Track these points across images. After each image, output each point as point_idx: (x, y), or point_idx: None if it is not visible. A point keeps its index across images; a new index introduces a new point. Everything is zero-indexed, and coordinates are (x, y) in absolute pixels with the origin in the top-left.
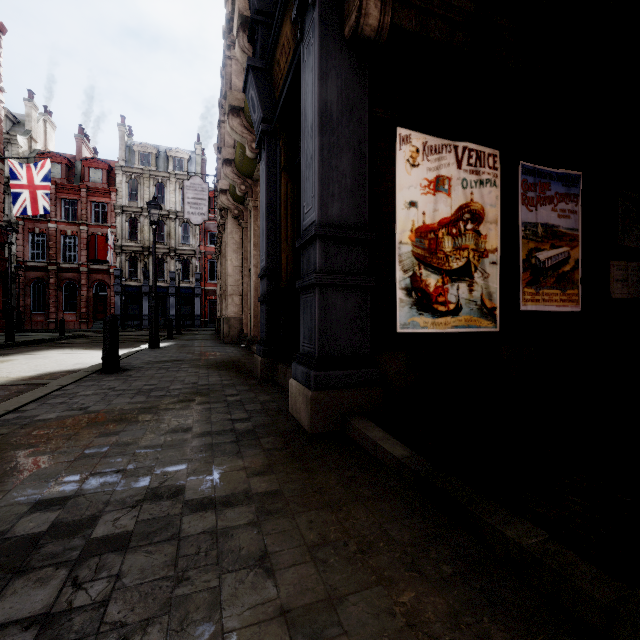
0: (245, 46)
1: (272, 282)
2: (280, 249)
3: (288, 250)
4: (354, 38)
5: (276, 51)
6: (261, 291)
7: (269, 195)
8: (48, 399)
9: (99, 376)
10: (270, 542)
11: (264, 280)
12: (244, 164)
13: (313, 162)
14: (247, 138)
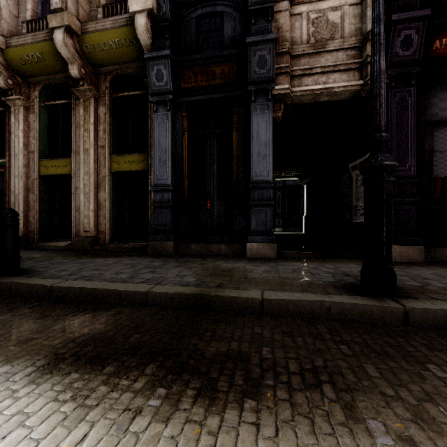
0: (149, 29)
1: (173, 195)
2: (182, 176)
3: (188, 178)
4: (276, 119)
5: (195, 66)
6: (157, 199)
7: (172, 140)
8: (126, 282)
9: (35, 275)
10: (340, 264)
11: (168, 193)
12: (30, 65)
13: (268, 158)
14: (78, 61)
